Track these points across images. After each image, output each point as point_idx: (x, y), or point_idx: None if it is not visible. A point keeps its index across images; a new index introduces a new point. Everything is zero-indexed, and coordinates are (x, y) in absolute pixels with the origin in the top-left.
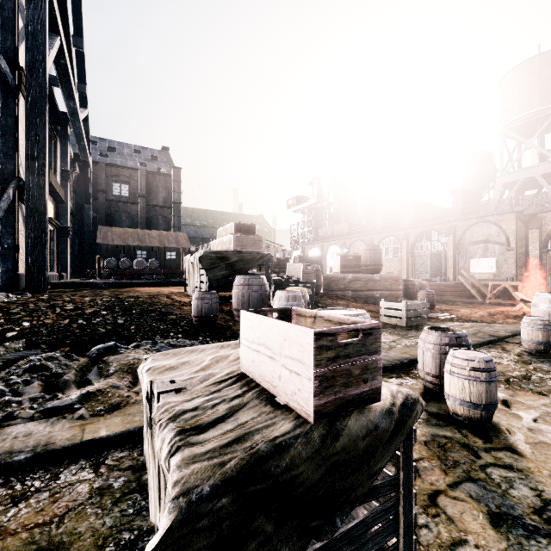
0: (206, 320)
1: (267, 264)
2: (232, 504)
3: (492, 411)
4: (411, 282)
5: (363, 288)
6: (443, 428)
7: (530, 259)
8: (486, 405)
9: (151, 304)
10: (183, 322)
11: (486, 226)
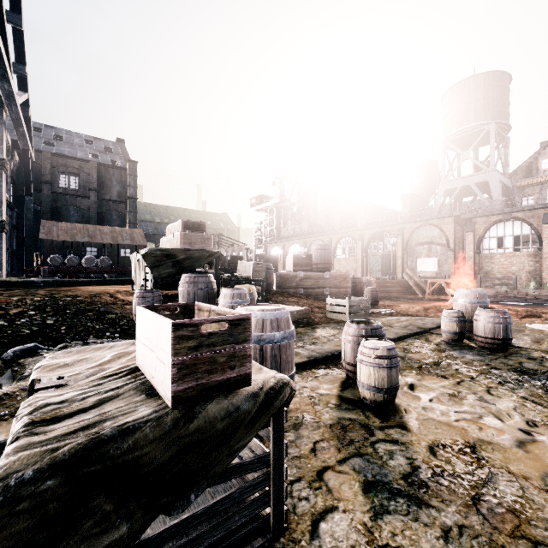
0: None
1: (216, 262)
2: (60, 486)
3: (394, 393)
4: (359, 280)
5: (314, 286)
6: (351, 411)
7: (466, 259)
8: (388, 388)
9: (89, 303)
10: (123, 321)
11: (430, 229)
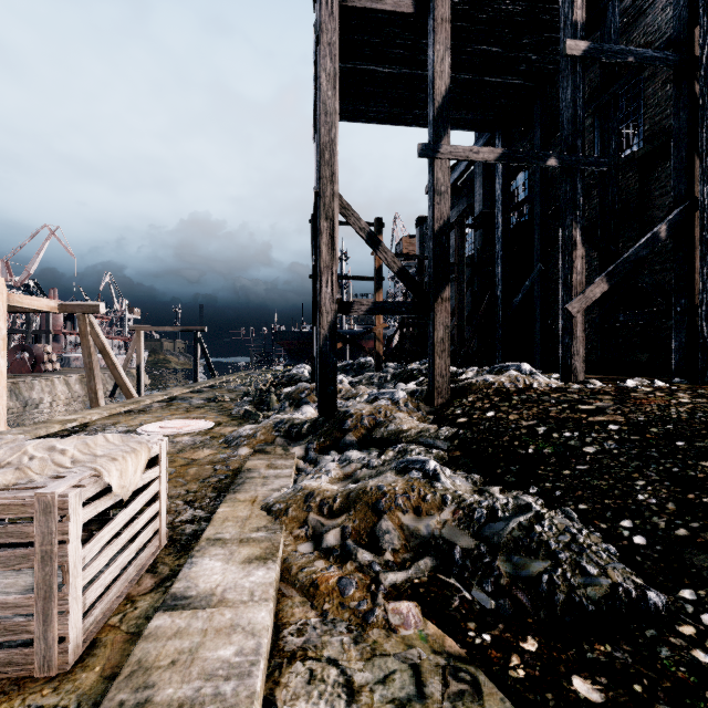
0: None
1: None
2: None
3: None
4: None
5: None
6: None
7: None
8: None
9: None
10: None
11: None
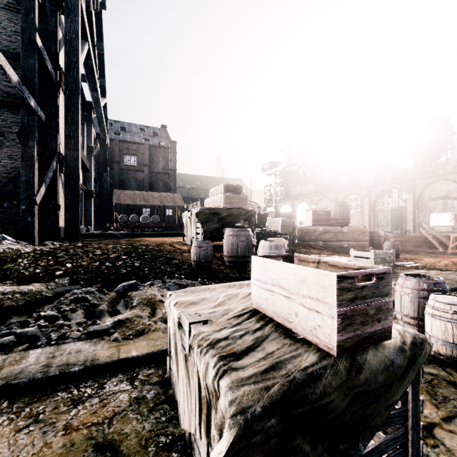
0: (203, 264)
1: (251, 218)
2: (278, 424)
3: None
4: (377, 234)
5: (333, 239)
6: (427, 365)
7: None
8: None
9: (158, 251)
10: (185, 266)
11: (446, 184)
